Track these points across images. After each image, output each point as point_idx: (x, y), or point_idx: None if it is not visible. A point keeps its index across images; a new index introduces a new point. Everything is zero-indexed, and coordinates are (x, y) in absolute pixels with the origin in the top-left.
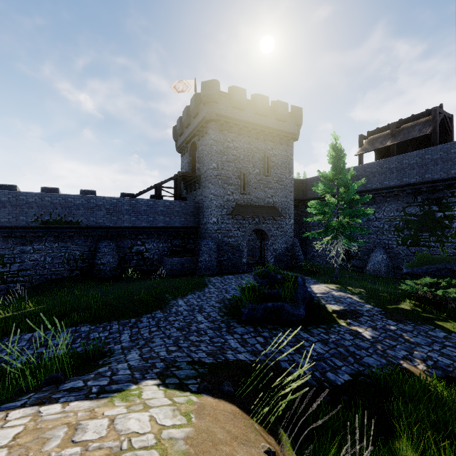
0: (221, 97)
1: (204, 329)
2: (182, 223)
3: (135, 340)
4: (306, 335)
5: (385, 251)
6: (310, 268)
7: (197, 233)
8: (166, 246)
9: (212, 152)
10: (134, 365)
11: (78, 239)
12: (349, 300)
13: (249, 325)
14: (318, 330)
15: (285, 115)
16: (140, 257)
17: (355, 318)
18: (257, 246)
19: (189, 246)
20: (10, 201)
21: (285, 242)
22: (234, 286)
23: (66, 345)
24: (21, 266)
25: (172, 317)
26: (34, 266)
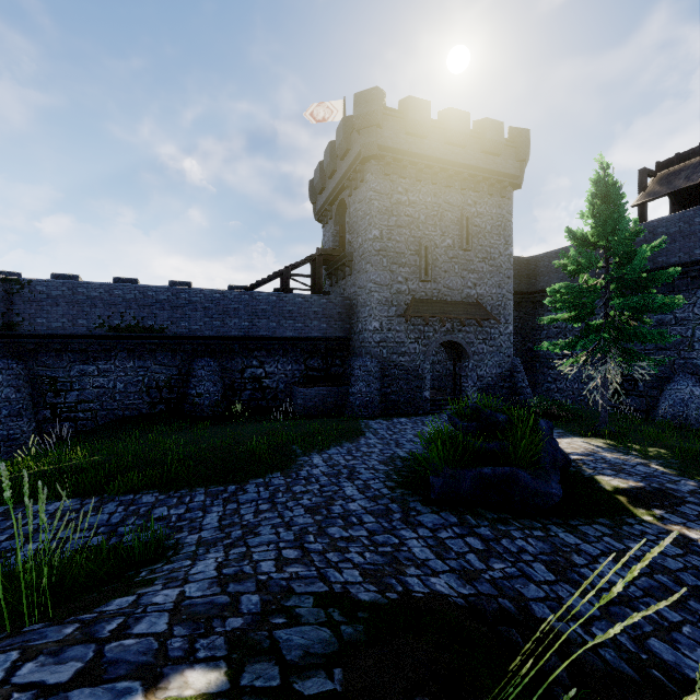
0: (388, 117)
1: (358, 513)
2: (322, 331)
3: (226, 526)
4: (571, 538)
5: (696, 380)
6: (547, 409)
7: (347, 348)
8: (297, 368)
9: (372, 211)
10: (191, 596)
11: (163, 356)
12: (643, 469)
13: (446, 509)
14: (595, 530)
15: (498, 143)
16: (256, 386)
17: (670, 508)
18: (448, 371)
19: (335, 370)
20: (64, 297)
21: (498, 365)
22: (410, 436)
23: (109, 527)
24: (80, 395)
25: (300, 486)
26: (99, 395)
